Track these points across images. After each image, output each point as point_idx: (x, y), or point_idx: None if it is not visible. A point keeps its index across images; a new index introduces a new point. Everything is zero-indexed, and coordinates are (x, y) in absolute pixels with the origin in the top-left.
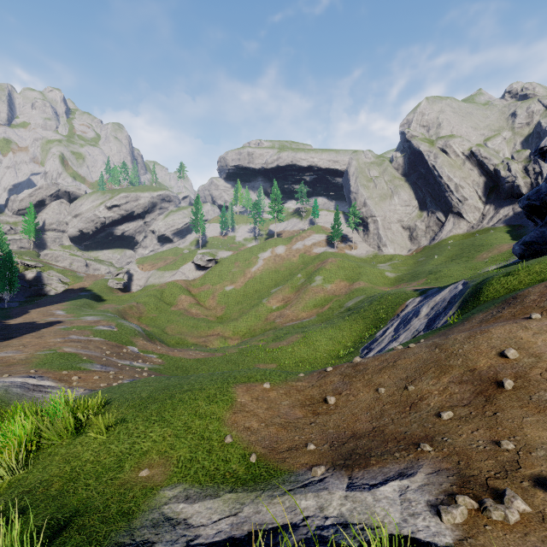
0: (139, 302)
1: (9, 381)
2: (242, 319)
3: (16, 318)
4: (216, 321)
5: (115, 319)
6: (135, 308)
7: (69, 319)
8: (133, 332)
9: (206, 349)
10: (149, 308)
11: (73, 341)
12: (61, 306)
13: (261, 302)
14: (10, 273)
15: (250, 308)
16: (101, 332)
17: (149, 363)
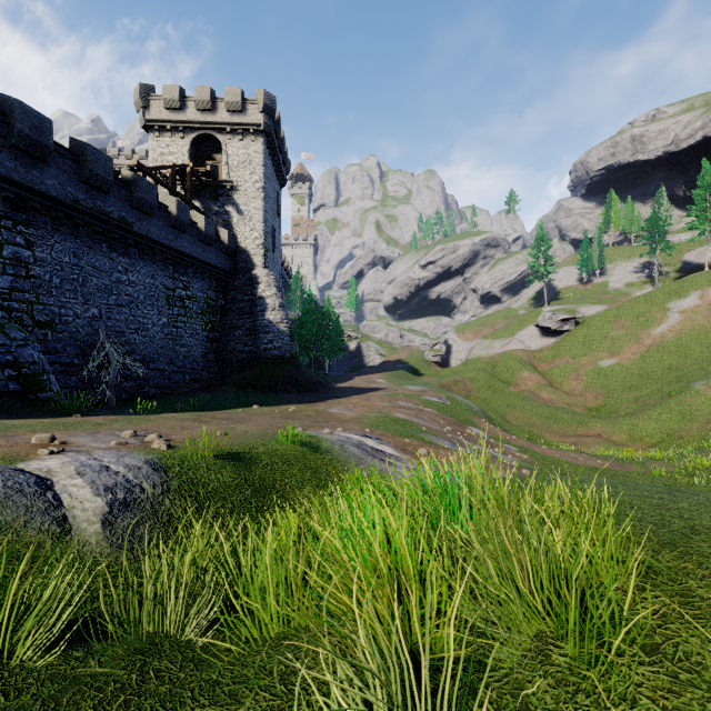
0: (464, 377)
1: (344, 436)
2: (646, 415)
3: (343, 382)
4: (588, 415)
5: (443, 391)
6: (460, 384)
7: (391, 386)
8: (470, 409)
9: (597, 455)
10: (479, 386)
11: (403, 407)
12: (380, 375)
13: (688, 388)
14: (338, 339)
15: (663, 398)
16: (431, 403)
17: (511, 457)
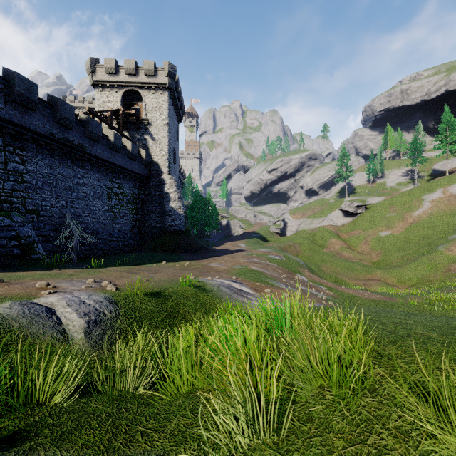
0: (295, 242)
1: (220, 281)
2: (408, 266)
3: (218, 246)
4: (372, 266)
5: (281, 252)
6: (292, 247)
7: (249, 249)
8: (298, 263)
9: (376, 292)
10: (304, 248)
11: (256, 262)
12: (242, 241)
13: (434, 250)
14: (215, 218)
15: (419, 256)
16: (273, 260)
17: (322, 293)
